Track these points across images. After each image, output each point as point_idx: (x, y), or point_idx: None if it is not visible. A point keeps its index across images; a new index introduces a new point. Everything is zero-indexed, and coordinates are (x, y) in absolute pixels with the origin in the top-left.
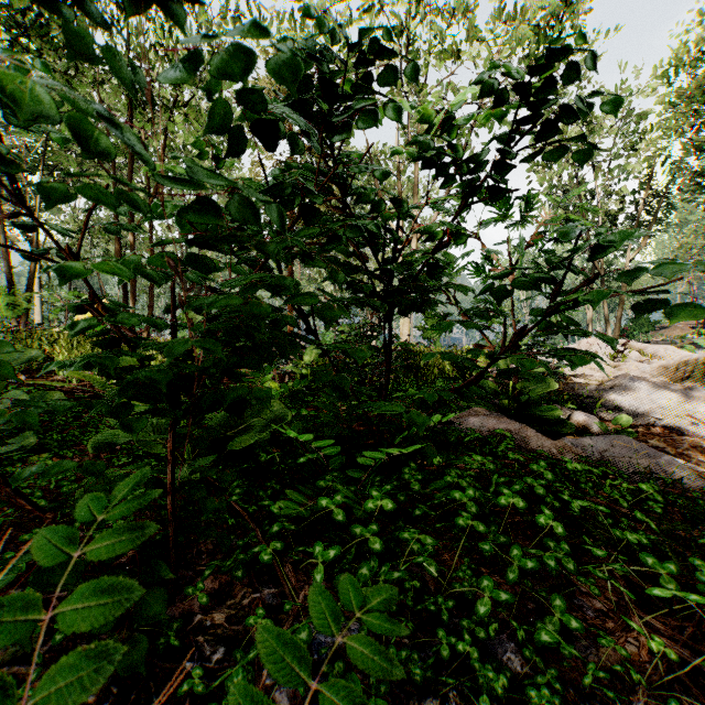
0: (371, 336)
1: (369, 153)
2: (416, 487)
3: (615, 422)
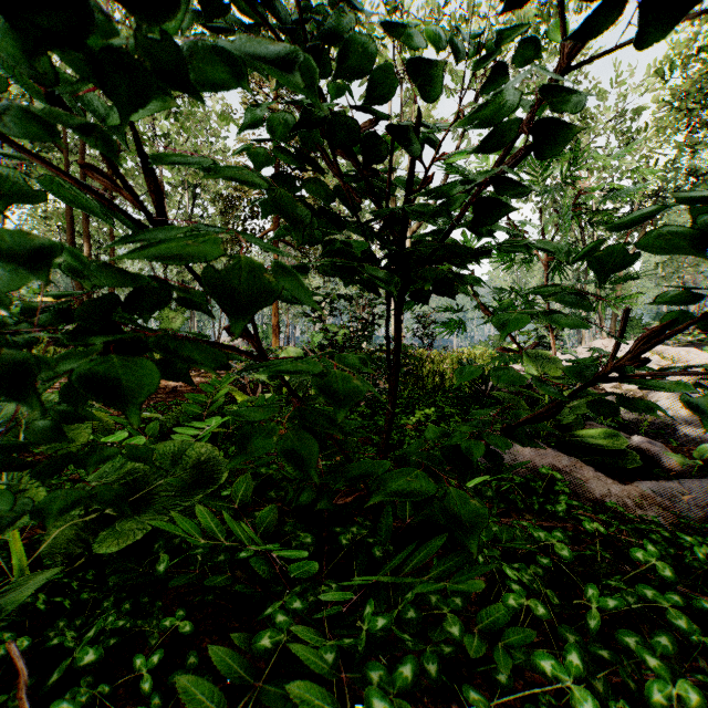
0: (363, 337)
1: None
2: (456, 629)
3: (697, 454)
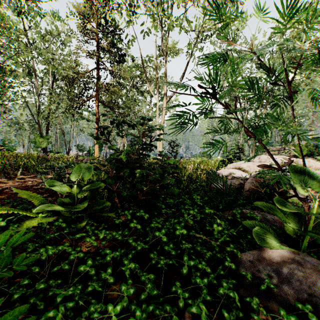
0: (142, 153)
1: (141, 55)
2: None
3: None
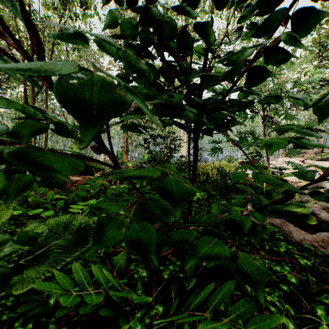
0: (170, 156)
1: None
2: None
3: None
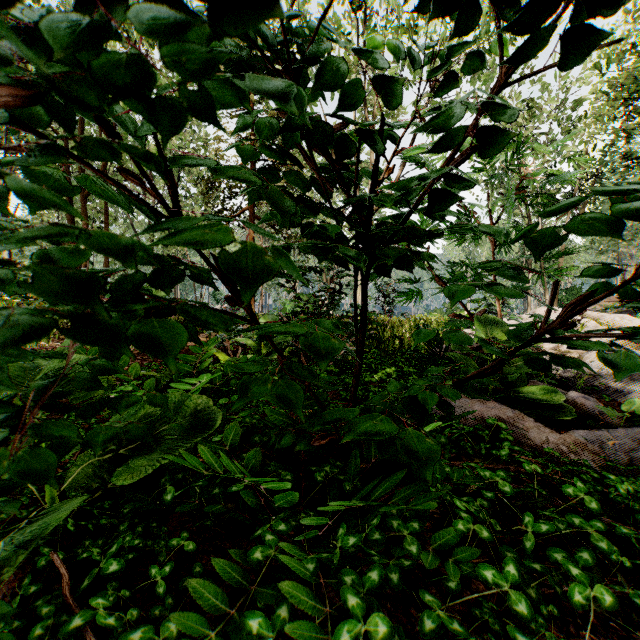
0: (331, 304)
1: None
2: (414, 548)
3: (625, 407)
